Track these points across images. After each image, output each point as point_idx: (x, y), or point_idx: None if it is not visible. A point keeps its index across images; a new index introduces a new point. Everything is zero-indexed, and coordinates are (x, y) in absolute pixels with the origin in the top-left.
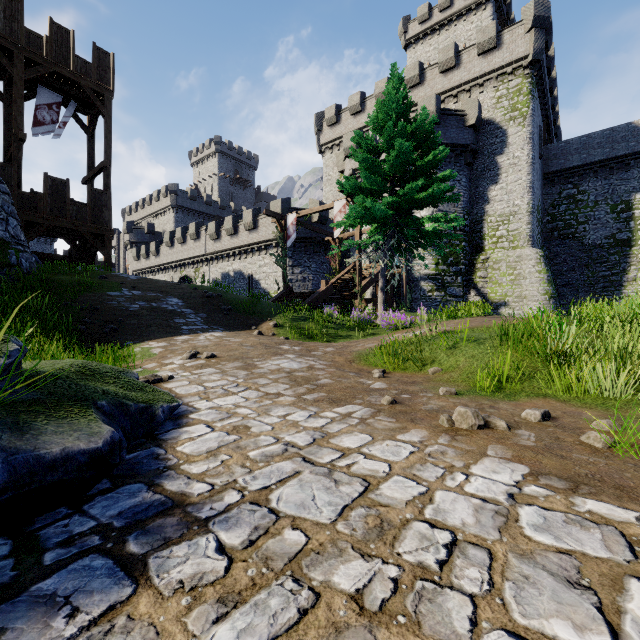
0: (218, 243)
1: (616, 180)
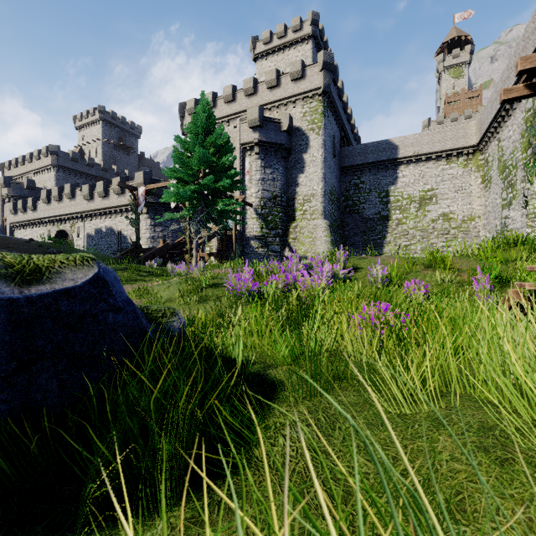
0: (91, 203)
1: (381, 176)
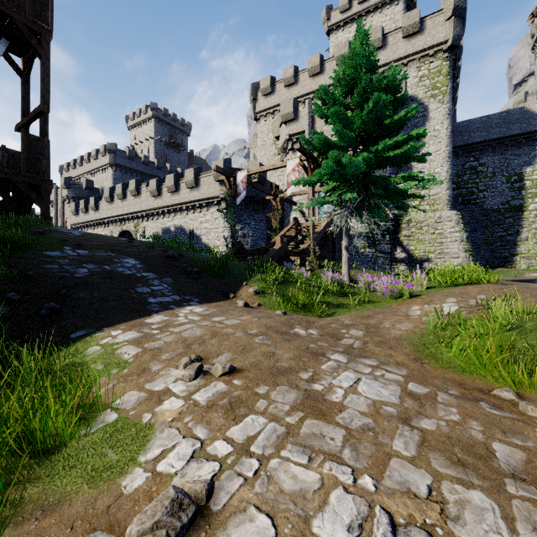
0: (159, 199)
1: (510, 155)
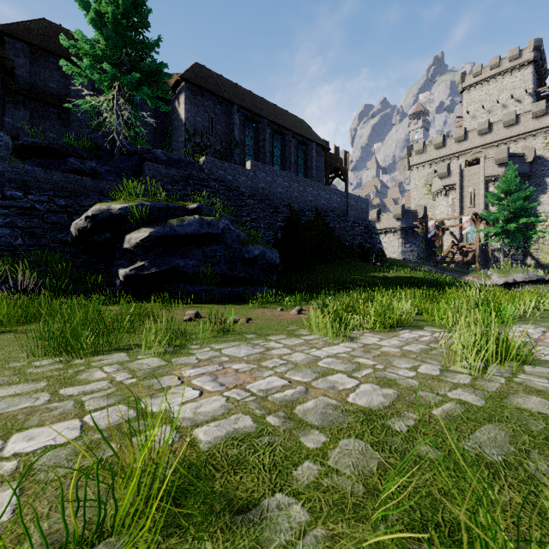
0: None
1: None
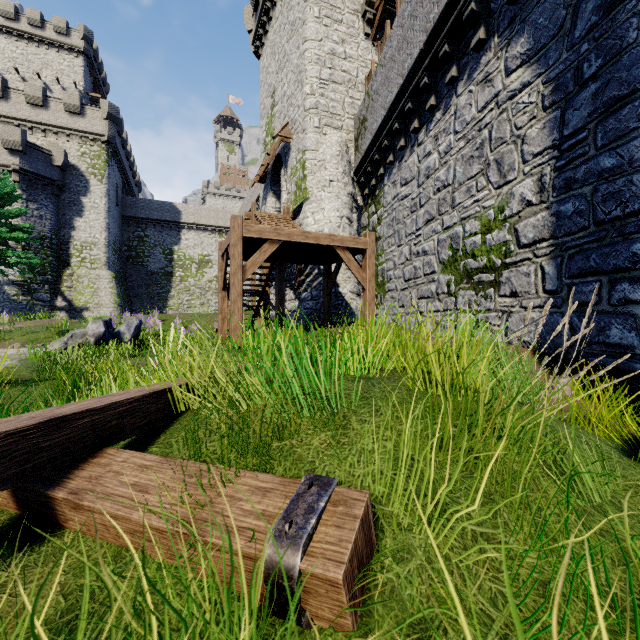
0: None
1: (166, 234)
